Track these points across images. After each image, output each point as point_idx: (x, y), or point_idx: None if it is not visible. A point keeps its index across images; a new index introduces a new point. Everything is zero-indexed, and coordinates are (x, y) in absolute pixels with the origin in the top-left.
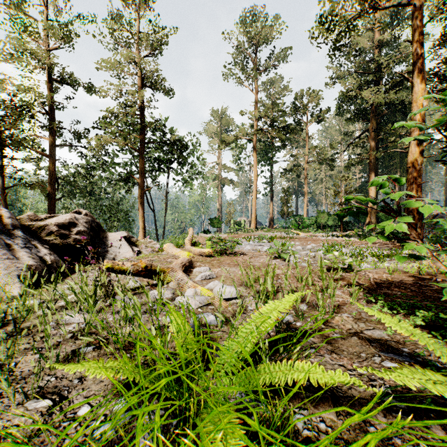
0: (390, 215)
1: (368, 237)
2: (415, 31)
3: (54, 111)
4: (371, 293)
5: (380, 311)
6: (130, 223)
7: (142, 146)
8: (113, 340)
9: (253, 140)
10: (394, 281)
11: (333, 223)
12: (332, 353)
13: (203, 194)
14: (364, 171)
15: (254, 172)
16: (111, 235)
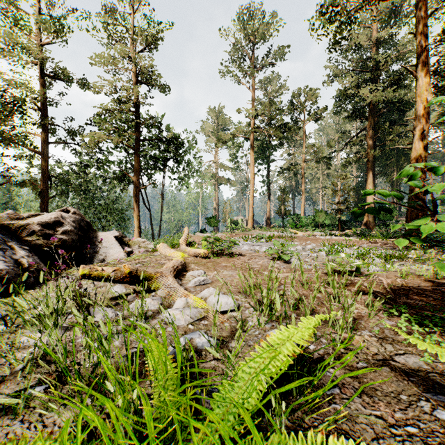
0: (422, 212)
1: (397, 240)
2: (419, 23)
3: (46, 107)
4: (388, 303)
5: (406, 326)
6: (126, 222)
7: (138, 143)
8: (68, 381)
9: (250, 138)
10: (411, 287)
11: (330, 222)
12: (361, 394)
13: (200, 193)
14: (361, 170)
15: (251, 170)
16: (101, 234)
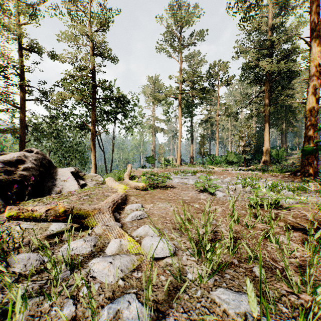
0: None
1: None
2: (312, 4)
3: (24, 73)
4: None
5: None
6: (86, 160)
7: (94, 101)
8: None
9: (178, 98)
10: None
11: (237, 160)
12: None
13: (141, 139)
14: (258, 122)
15: (179, 122)
16: (60, 170)
